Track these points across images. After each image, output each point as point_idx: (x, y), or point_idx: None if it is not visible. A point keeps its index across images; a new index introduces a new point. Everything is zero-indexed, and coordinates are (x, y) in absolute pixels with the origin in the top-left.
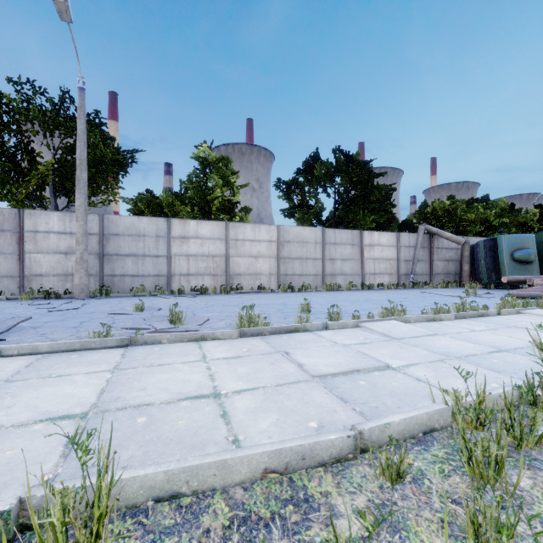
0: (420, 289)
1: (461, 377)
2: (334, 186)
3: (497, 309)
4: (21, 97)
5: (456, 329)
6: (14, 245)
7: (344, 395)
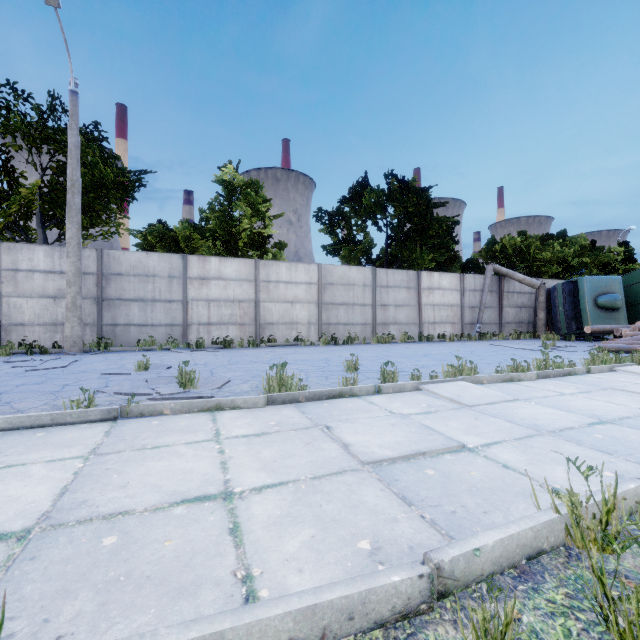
0: (488, 341)
1: (561, 462)
2: (386, 217)
3: (585, 365)
4: None
5: (540, 392)
6: None
7: (407, 493)
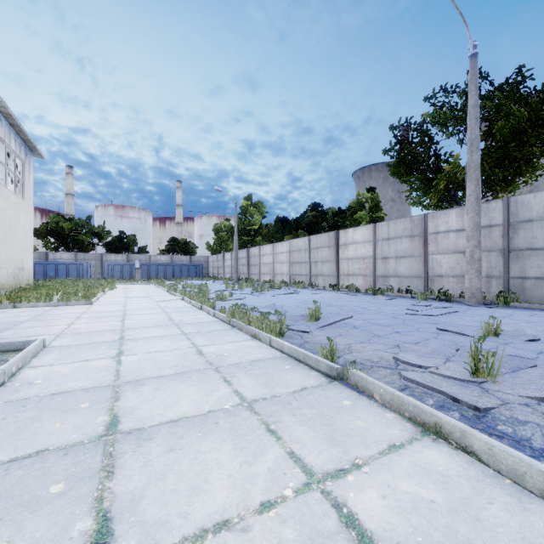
0: None
1: None
2: None
3: None
4: (435, 108)
5: None
6: (421, 248)
7: None
